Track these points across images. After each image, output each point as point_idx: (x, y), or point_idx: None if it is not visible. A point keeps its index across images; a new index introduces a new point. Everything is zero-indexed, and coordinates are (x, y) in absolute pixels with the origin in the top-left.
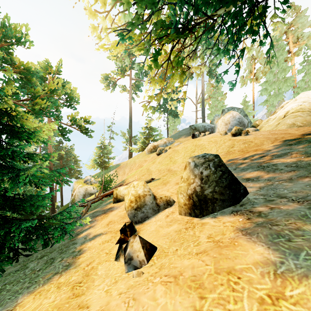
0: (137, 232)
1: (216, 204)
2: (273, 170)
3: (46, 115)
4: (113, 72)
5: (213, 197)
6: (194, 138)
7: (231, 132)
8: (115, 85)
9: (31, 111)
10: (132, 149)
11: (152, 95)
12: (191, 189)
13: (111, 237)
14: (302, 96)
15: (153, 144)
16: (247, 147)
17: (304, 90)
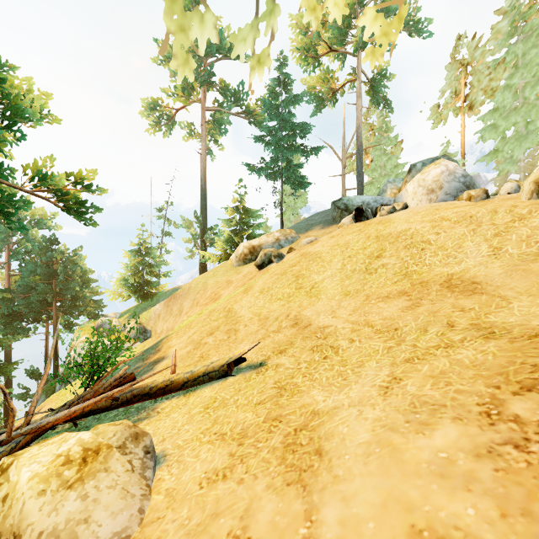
0: None
1: None
2: None
3: None
4: (167, 91)
5: None
6: (362, 220)
7: (538, 181)
8: (172, 123)
9: None
10: (205, 257)
11: None
12: None
13: None
14: None
15: (249, 243)
16: None
17: None
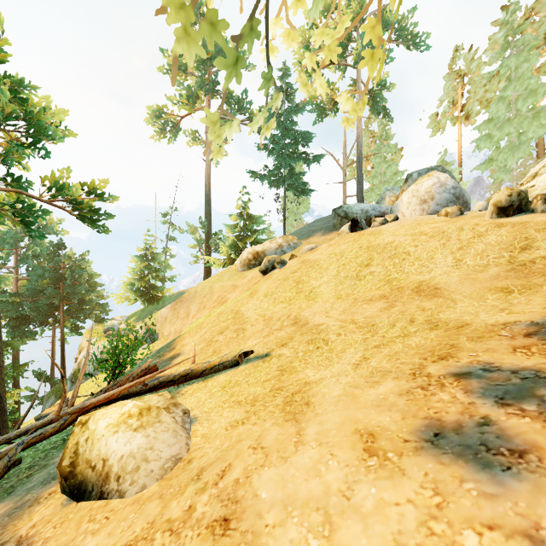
0: None
1: None
2: None
3: None
4: (172, 99)
5: None
6: (357, 230)
7: (496, 204)
8: (177, 130)
9: None
10: (210, 261)
11: None
12: None
13: None
14: None
15: (253, 249)
16: None
17: None
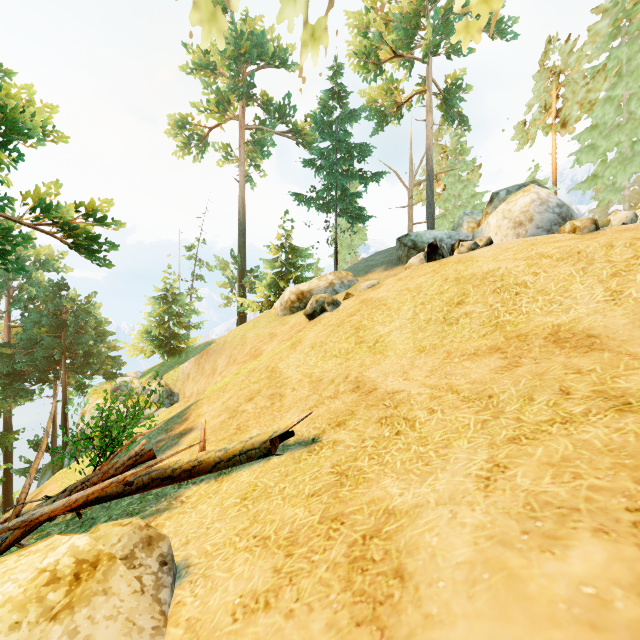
0: None
1: None
2: None
3: None
4: (198, 106)
5: None
6: (436, 258)
7: None
8: (204, 145)
9: None
10: (244, 304)
11: None
12: None
13: None
14: None
15: (297, 288)
16: None
17: None
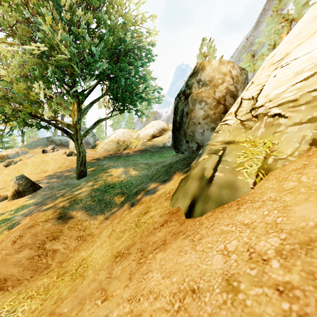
0: None
1: (26, 193)
2: (59, 178)
3: None
4: None
5: (24, 190)
6: (44, 153)
7: (66, 154)
8: None
9: None
10: None
11: None
12: (14, 189)
13: None
14: (118, 131)
15: (0, 154)
16: (70, 165)
17: (129, 123)
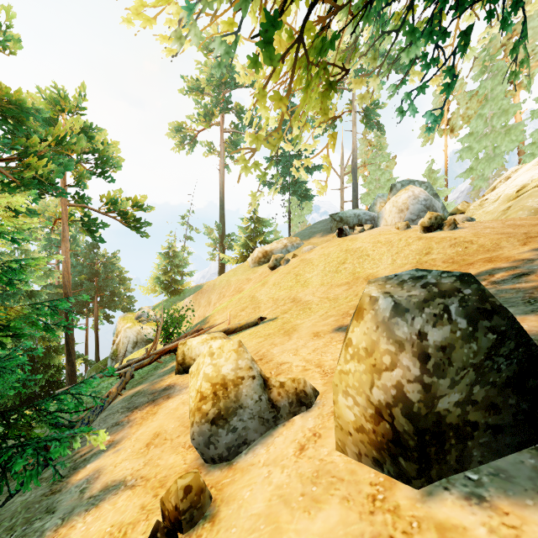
0: (212, 509)
1: (472, 443)
2: None
3: (49, 191)
4: (191, 117)
5: (463, 418)
6: (342, 236)
7: (421, 224)
8: (194, 143)
9: (16, 181)
10: (225, 259)
11: (259, 135)
12: (384, 388)
13: (138, 510)
14: None
15: (263, 249)
16: (463, 254)
17: None
